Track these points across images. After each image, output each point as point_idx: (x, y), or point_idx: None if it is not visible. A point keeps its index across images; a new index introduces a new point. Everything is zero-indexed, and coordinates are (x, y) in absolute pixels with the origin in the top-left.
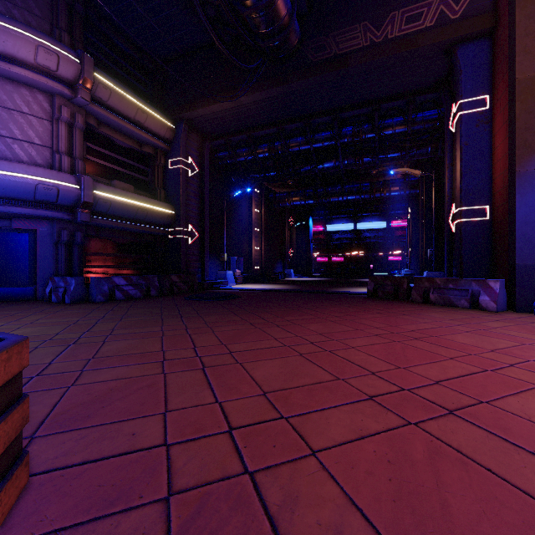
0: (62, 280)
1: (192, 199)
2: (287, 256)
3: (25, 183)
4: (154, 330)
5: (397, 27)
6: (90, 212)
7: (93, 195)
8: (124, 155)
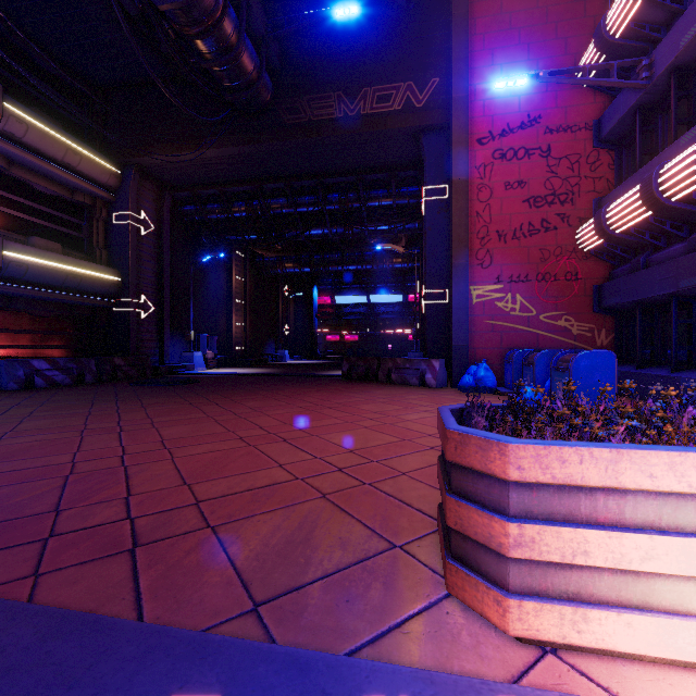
0: None
1: (146, 263)
2: (281, 334)
3: None
4: (80, 412)
5: (369, 104)
6: None
7: (1, 257)
8: (47, 204)
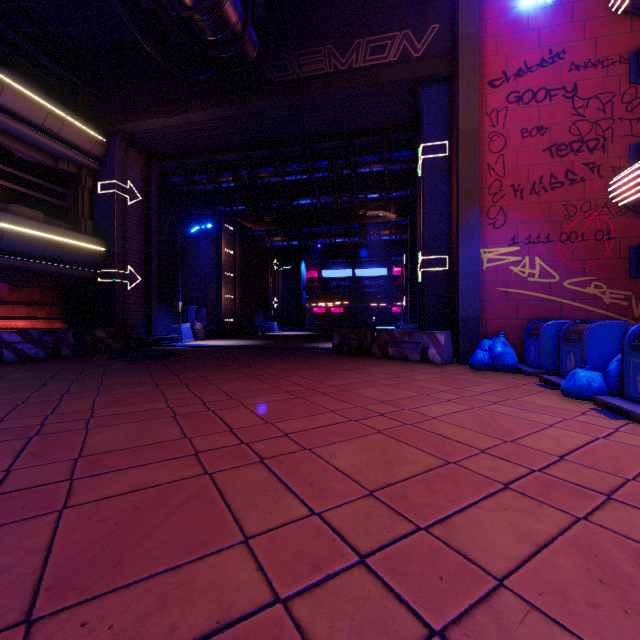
0: None
1: (133, 233)
2: (270, 306)
3: None
4: (17, 397)
5: (362, 56)
6: None
7: None
8: (29, 171)
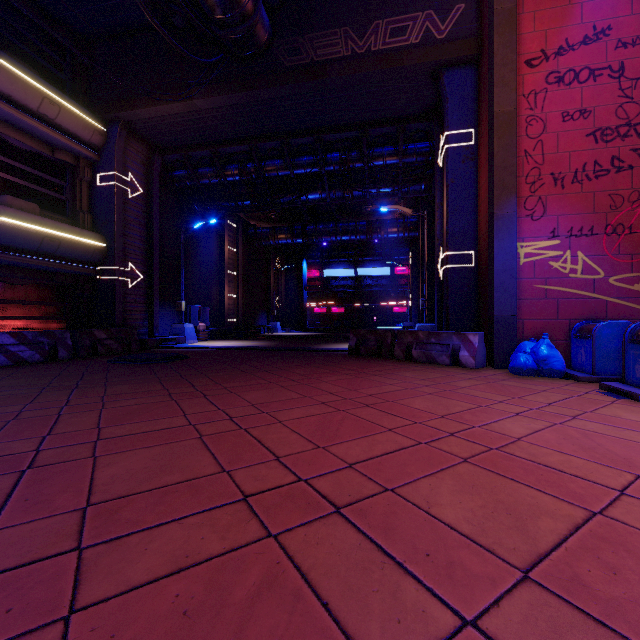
0: None
1: (134, 229)
2: (273, 306)
3: None
4: (7, 411)
5: (381, 38)
6: None
7: None
8: (23, 160)
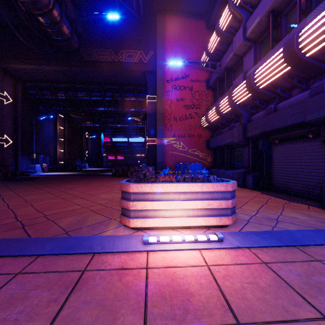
0: None
1: (7, 118)
2: (84, 155)
3: None
4: None
5: (124, 57)
6: None
7: None
8: None
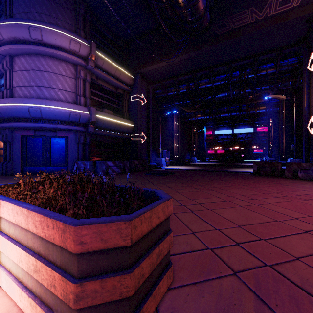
0: (82, 163)
1: (143, 118)
2: (192, 149)
3: (65, 112)
4: None
5: (273, 8)
6: (94, 127)
7: (96, 117)
8: (108, 94)
